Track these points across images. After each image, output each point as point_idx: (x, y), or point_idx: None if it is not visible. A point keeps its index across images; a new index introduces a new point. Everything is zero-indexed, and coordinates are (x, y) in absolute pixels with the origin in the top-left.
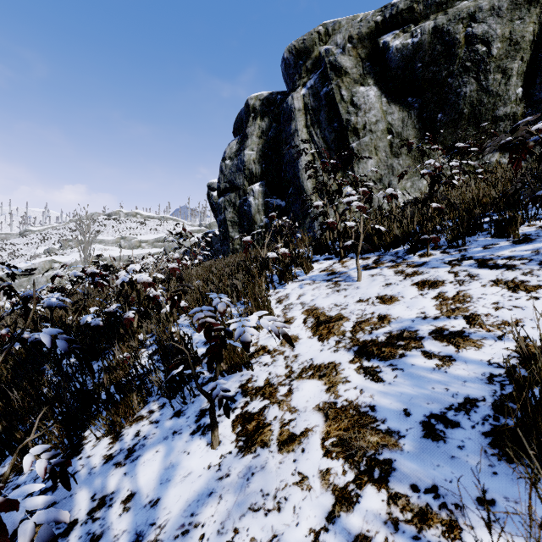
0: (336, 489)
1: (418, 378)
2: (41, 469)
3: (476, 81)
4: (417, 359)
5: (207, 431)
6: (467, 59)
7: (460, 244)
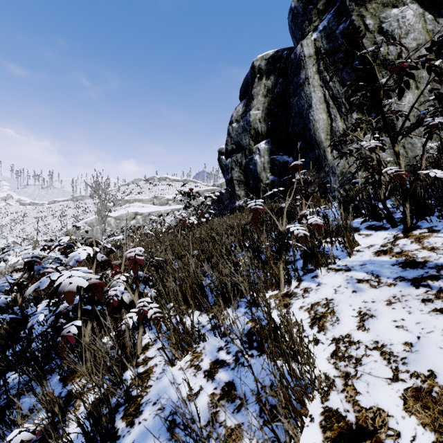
0: None
1: None
2: None
3: None
4: None
5: None
6: None
7: None
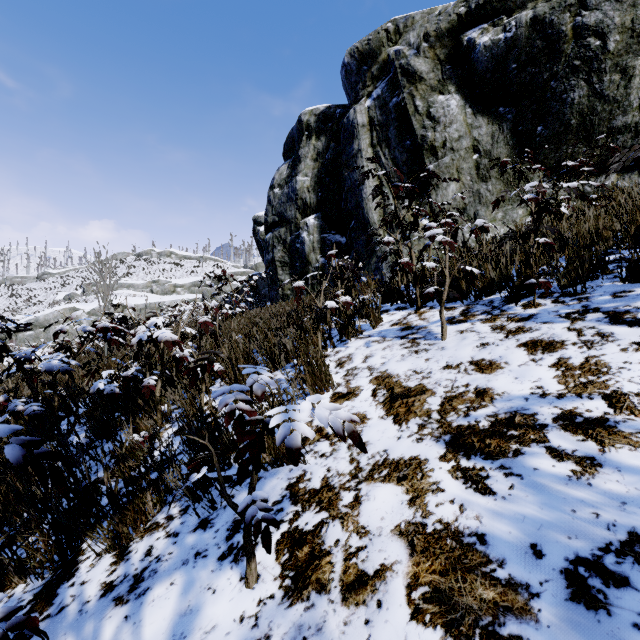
0: None
1: (547, 491)
2: None
3: (587, 84)
4: (540, 460)
5: (241, 556)
6: (575, 57)
7: (578, 290)
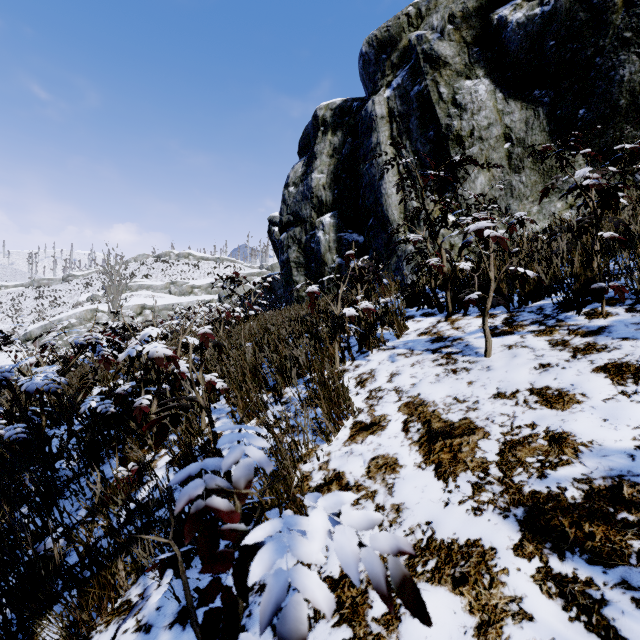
0: None
1: None
2: None
3: (639, 58)
4: None
5: None
6: (625, 28)
7: None
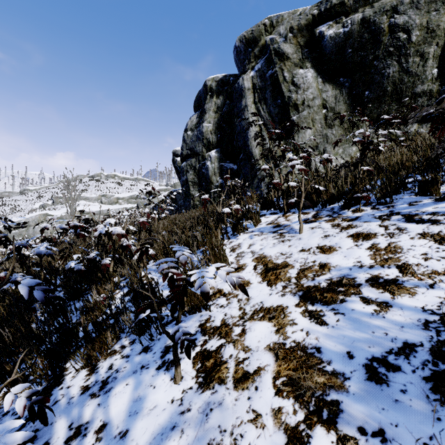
0: (288, 428)
1: (359, 322)
2: (21, 407)
3: (398, 64)
4: (356, 304)
5: (170, 367)
6: (390, 45)
7: (387, 201)
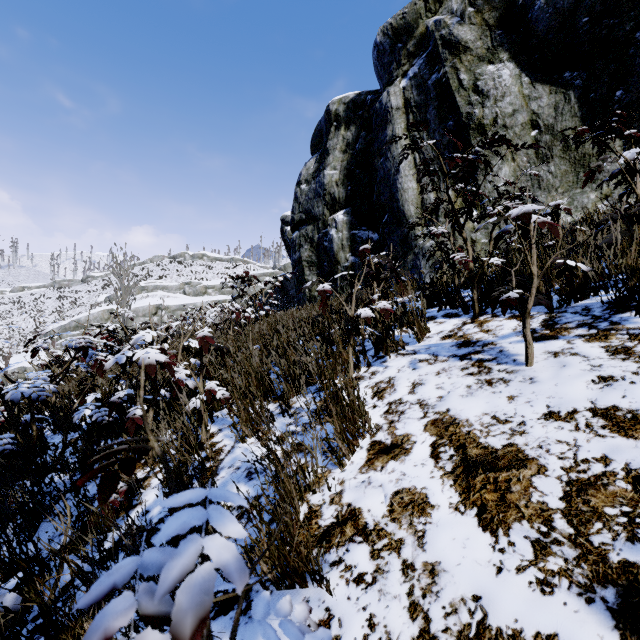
0: None
1: None
2: None
3: None
4: None
5: None
6: None
7: None
